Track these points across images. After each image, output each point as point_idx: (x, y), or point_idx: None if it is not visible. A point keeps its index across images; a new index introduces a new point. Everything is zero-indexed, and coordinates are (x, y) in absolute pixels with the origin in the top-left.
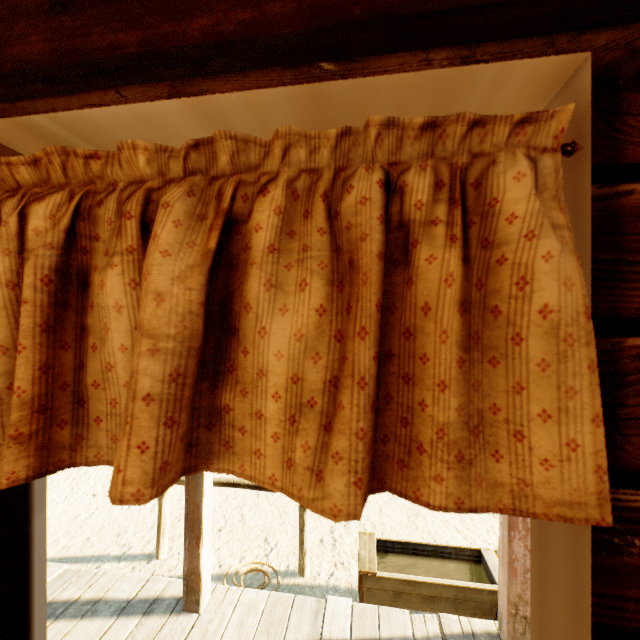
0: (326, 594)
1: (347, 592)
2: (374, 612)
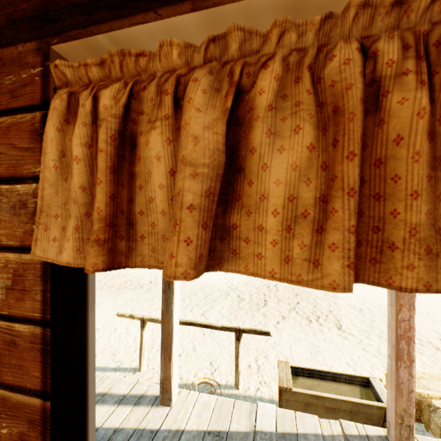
0: (255, 402)
1: (269, 402)
2: (292, 415)
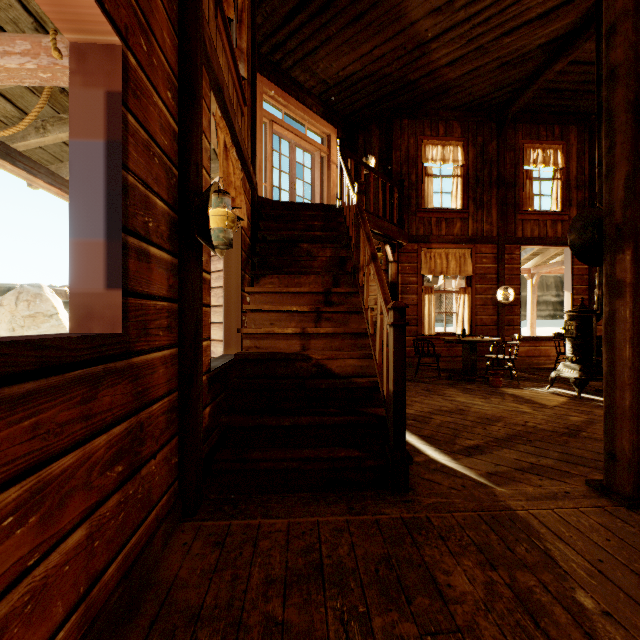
0: None
1: None
2: None
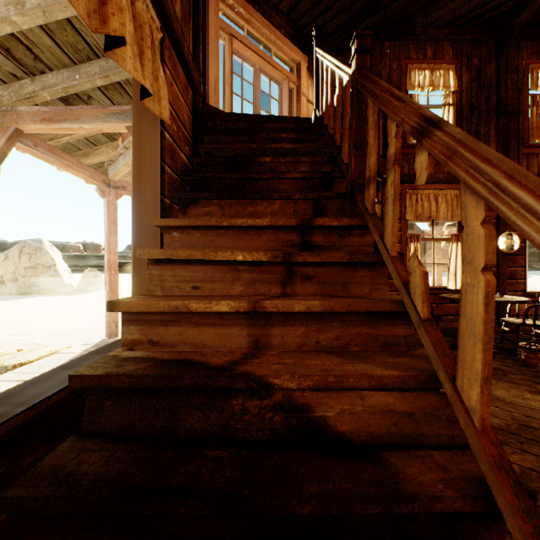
0: None
1: None
2: None
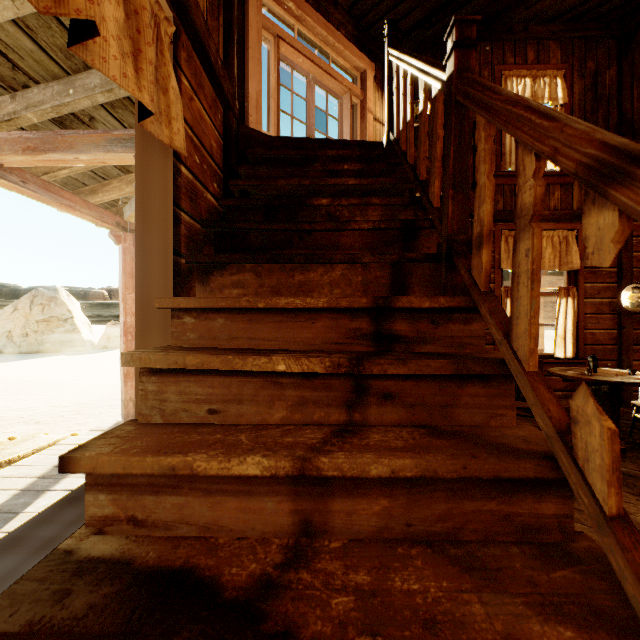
0: None
1: None
2: None
